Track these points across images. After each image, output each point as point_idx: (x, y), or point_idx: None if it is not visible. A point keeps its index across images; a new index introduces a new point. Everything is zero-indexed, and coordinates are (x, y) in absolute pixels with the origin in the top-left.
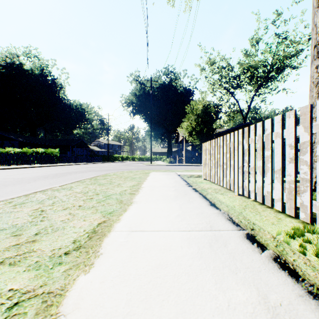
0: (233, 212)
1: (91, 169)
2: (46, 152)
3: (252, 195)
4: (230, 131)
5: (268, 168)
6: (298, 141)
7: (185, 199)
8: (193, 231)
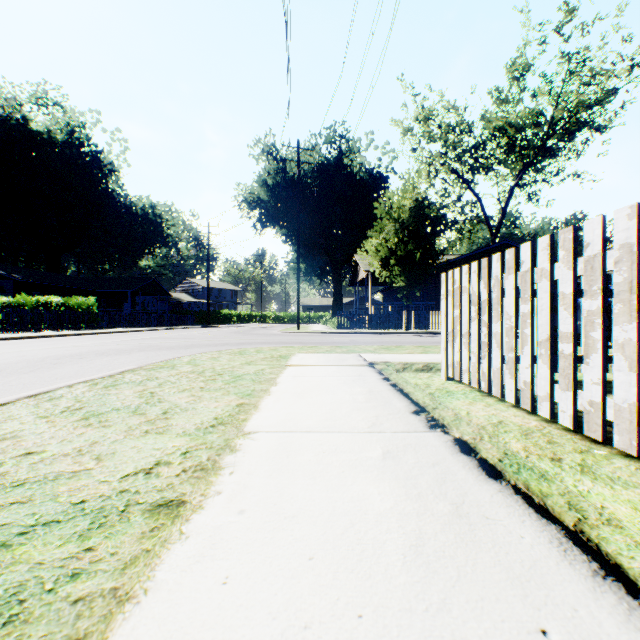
0: None
1: (152, 344)
2: (66, 305)
3: None
4: (468, 260)
5: None
6: (609, 281)
7: (500, 604)
8: None
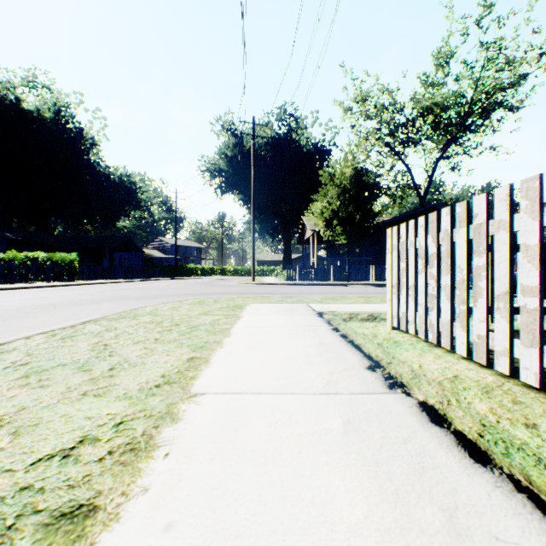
0: None
1: (123, 294)
2: (51, 260)
3: None
4: (400, 221)
5: None
6: None
7: None
8: None
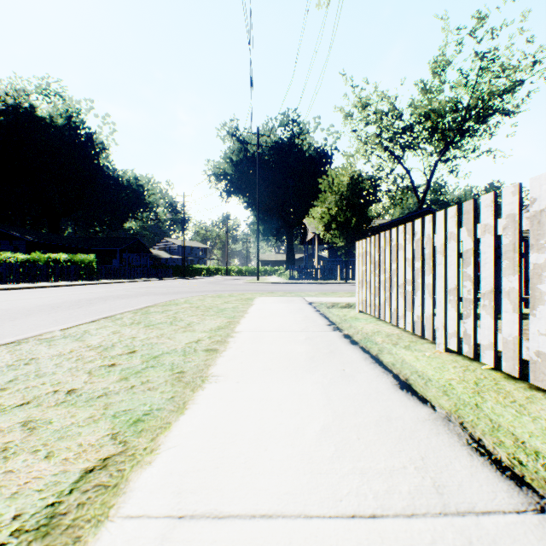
0: (474, 417)
1: (149, 291)
2: (72, 261)
3: (489, 356)
4: (397, 224)
5: (541, 294)
6: None
7: (334, 366)
8: (388, 518)
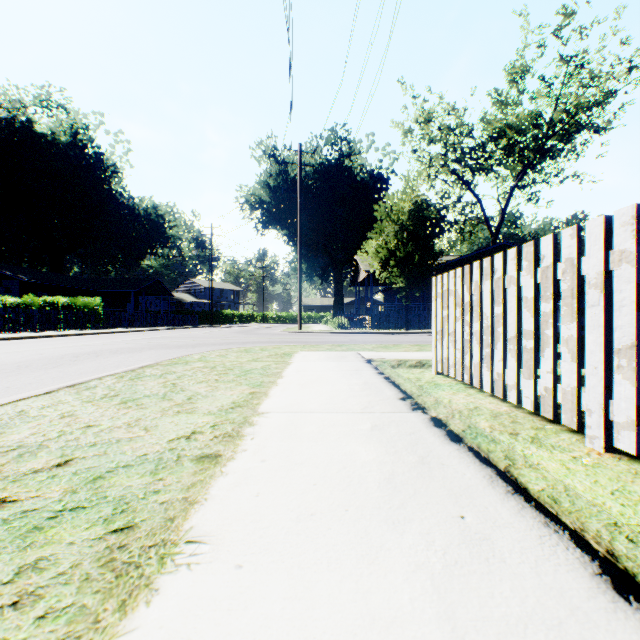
0: None
1: (160, 343)
2: (72, 305)
3: None
4: (467, 261)
5: None
6: None
7: (439, 505)
8: None
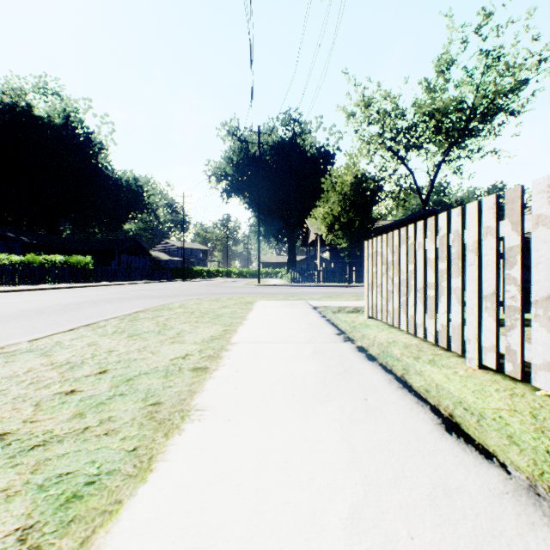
0: None
1: (144, 294)
2: (68, 262)
3: (544, 379)
4: (401, 225)
5: None
6: None
7: (352, 393)
8: None
